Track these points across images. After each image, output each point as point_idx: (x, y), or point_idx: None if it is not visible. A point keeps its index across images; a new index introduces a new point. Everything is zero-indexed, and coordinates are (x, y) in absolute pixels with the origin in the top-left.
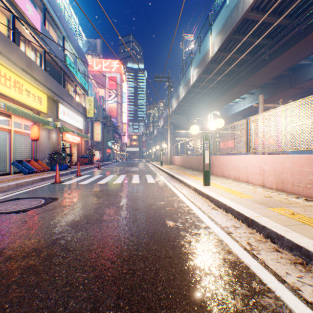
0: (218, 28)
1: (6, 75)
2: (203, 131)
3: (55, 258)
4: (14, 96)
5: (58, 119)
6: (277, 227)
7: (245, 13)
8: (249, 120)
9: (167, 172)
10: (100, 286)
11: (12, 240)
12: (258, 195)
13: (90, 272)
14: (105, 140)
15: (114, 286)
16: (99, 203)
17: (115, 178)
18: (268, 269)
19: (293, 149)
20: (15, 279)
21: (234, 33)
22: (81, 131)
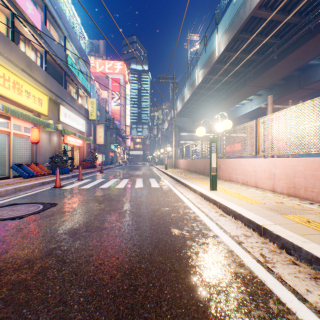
0: (224, 27)
1: (4, 75)
2: (208, 134)
3: (49, 272)
4: (13, 97)
5: (60, 121)
6: (293, 237)
7: (253, 11)
8: (258, 121)
9: (171, 176)
10: (97, 305)
11: (4, 251)
12: (269, 201)
13: (87, 288)
14: (108, 143)
15: (113, 306)
16: (99, 209)
17: (117, 182)
18: (285, 285)
19: (306, 152)
20: (3, 296)
21: (241, 32)
22: (83, 134)
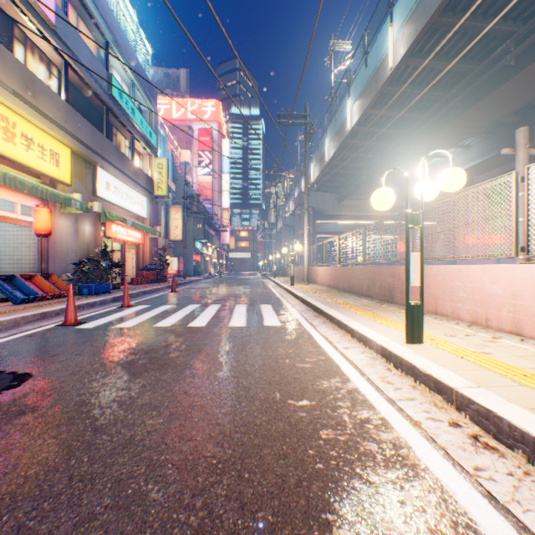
0: (407, 8)
1: None
2: (366, 221)
3: None
4: None
5: (97, 197)
6: None
7: None
8: (525, 172)
9: (304, 301)
10: None
11: None
12: None
13: None
14: (190, 238)
15: None
16: (121, 402)
17: (196, 312)
18: None
19: None
20: None
21: (444, 13)
22: (143, 221)
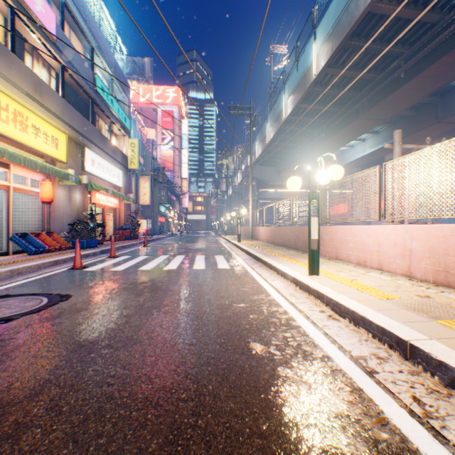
0: (326, 31)
1: (0, 102)
2: (300, 190)
3: (27, 435)
4: (14, 134)
5: (85, 171)
6: None
7: (370, 3)
8: (383, 167)
9: (247, 252)
10: None
11: None
12: (406, 293)
13: None
14: (156, 203)
15: None
16: (135, 306)
17: (167, 260)
18: None
19: None
20: None
21: (351, 38)
22: (119, 189)
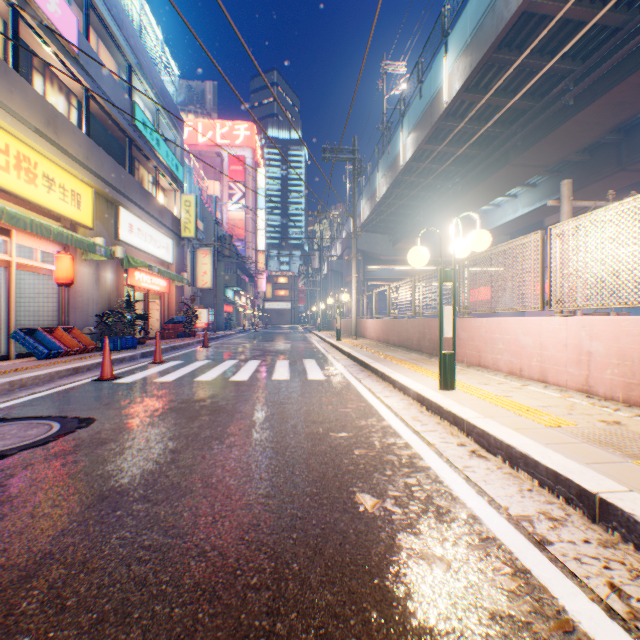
0: (462, 40)
1: None
2: (425, 267)
3: None
4: (16, 187)
5: (119, 241)
6: None
7: None
8: (548, 233)
9: (350, 355)
10: None
11: None
12: (585, 417)
13: None
14: (220, 285)
15: None
16: (187, 435)
17: (236, 368)
18: None
19: None
20: None
21: (499, 49)
22: (169, 267)
